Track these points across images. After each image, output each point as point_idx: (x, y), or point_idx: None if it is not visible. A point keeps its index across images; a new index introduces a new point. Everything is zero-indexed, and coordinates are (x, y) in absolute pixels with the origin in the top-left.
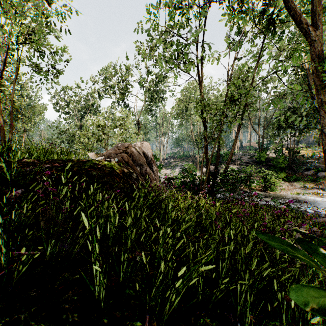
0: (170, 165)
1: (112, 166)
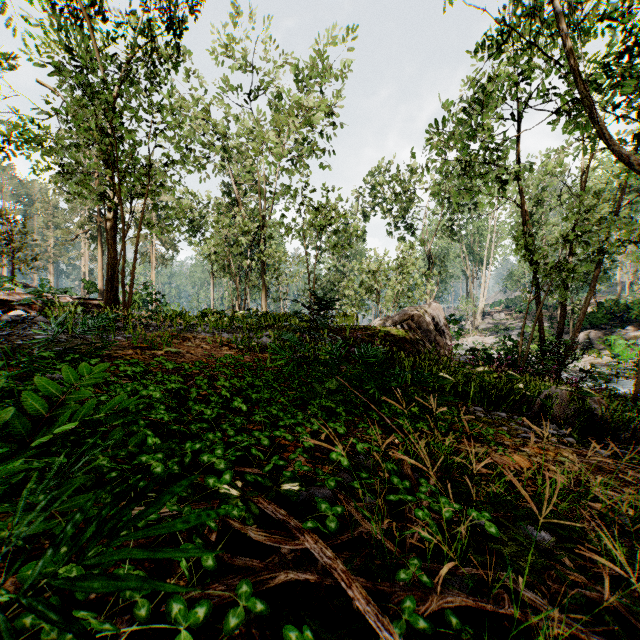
0: (497, 326)
1: (401, 333)
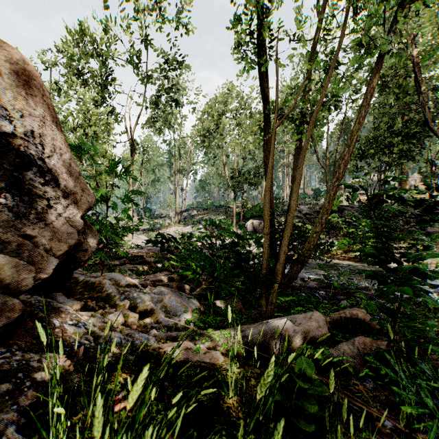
0: (192, 219)
1: None
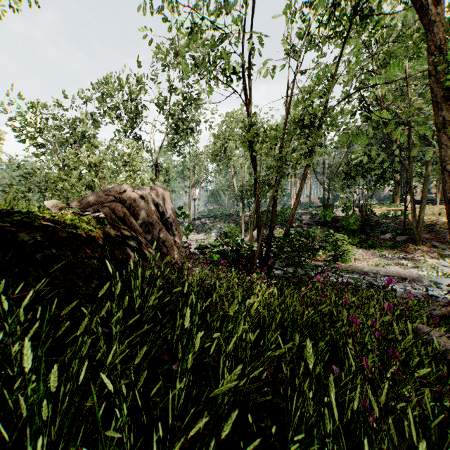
0: (204, 227)
1: (81, 223)
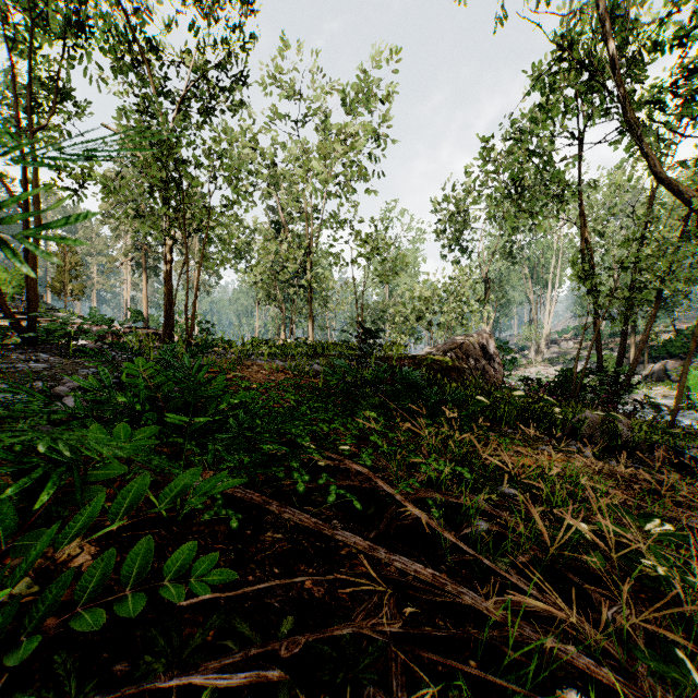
0: (564, 356)
1: (447, 362)
